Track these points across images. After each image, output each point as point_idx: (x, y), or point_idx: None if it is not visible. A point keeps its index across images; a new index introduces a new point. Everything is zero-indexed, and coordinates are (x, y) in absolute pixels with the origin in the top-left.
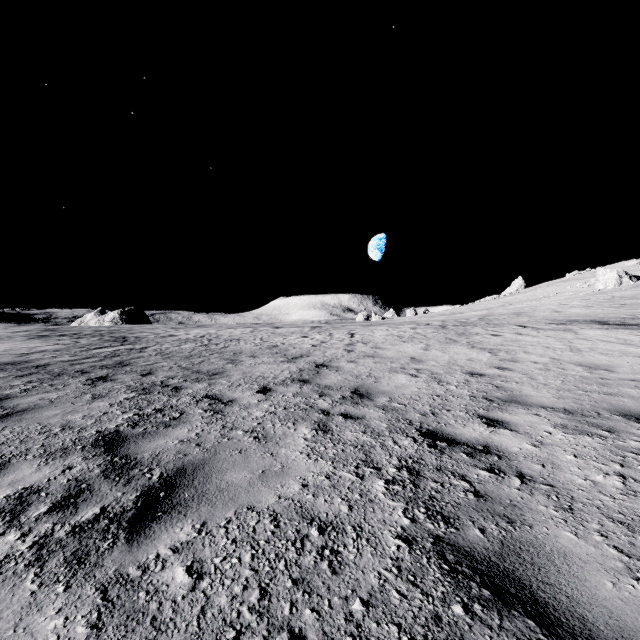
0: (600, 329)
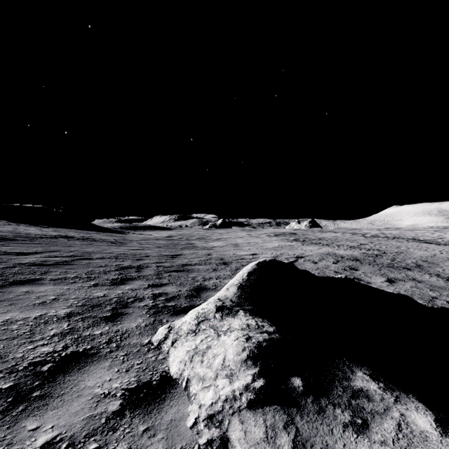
0: None
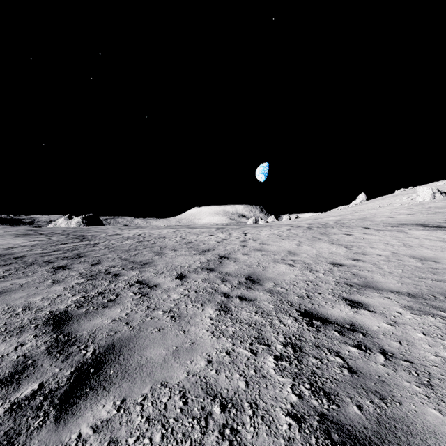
0: (423, 230)
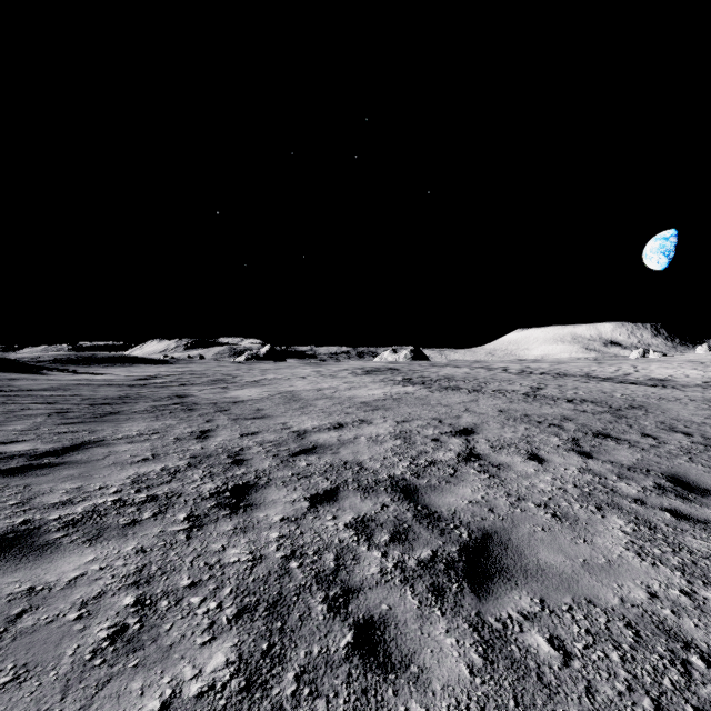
0: None
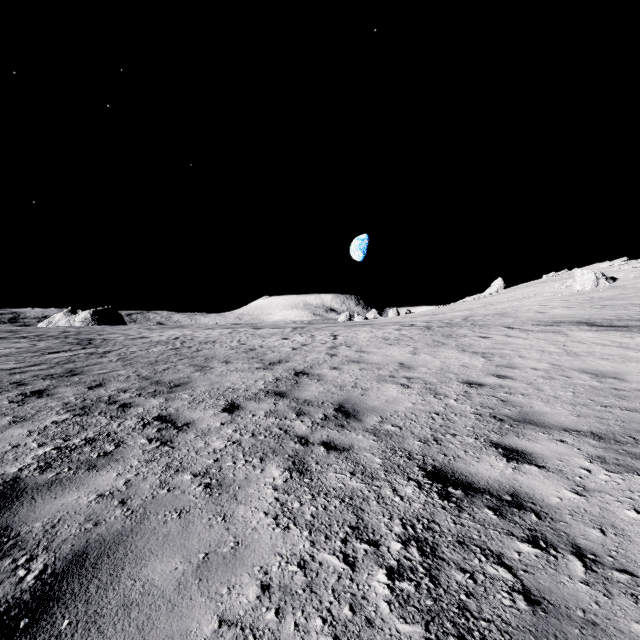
0: (590, 331)
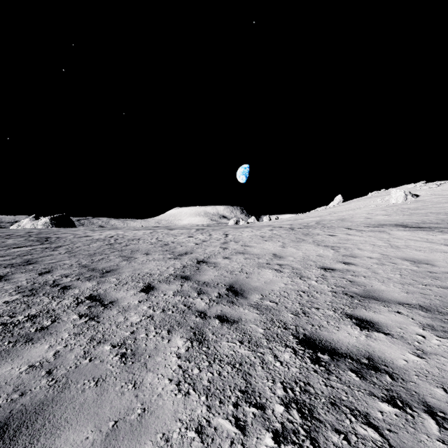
0: (405, 231)
